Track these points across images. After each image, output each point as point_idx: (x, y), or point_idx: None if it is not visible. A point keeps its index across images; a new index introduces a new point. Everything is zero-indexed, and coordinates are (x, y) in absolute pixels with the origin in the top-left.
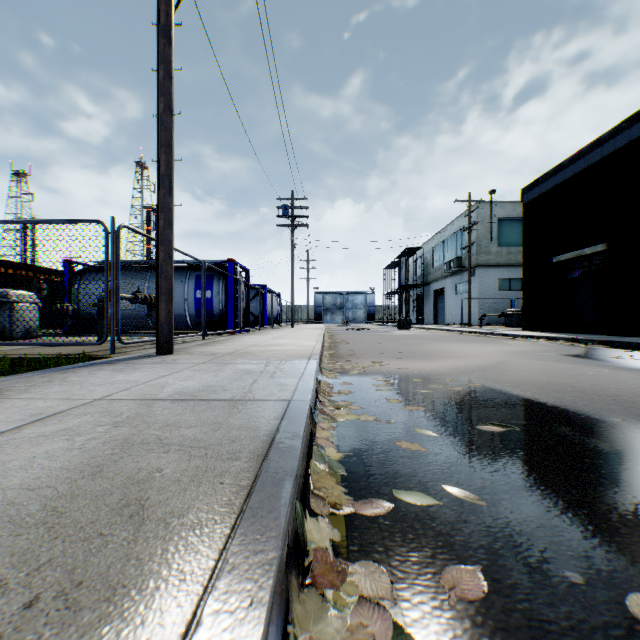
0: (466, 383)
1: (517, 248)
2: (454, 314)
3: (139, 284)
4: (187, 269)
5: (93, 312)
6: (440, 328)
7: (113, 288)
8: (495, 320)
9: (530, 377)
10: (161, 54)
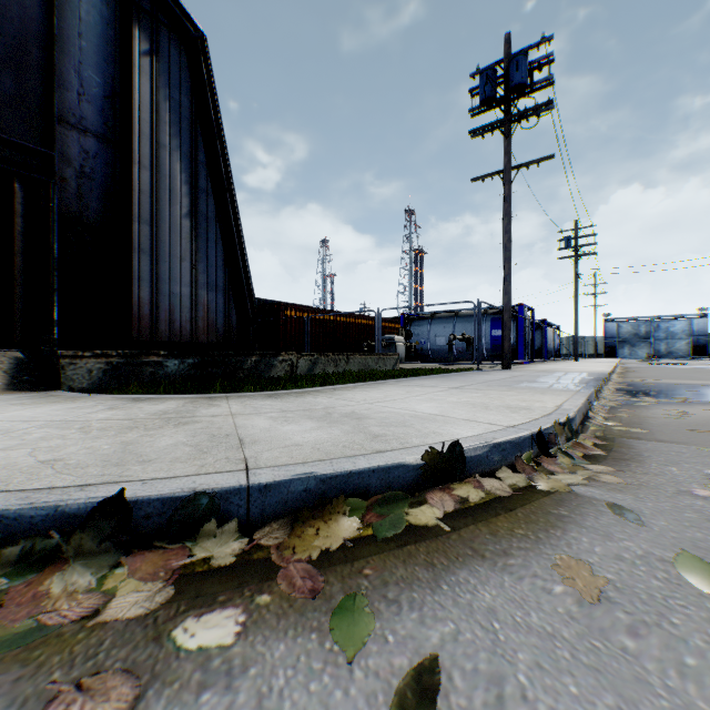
0: None
1: None
2: None
3: (448, 327)
4: (483, 314)
5: (418, 348)
6: None
7: (478, 335)
8: None
9: None
10: (505, 211)
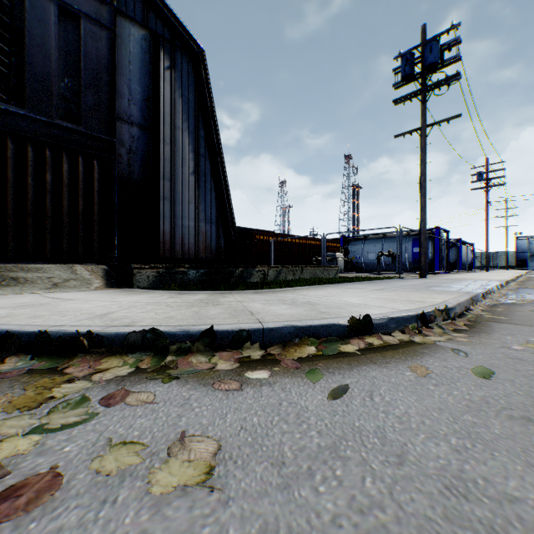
0: None
1: None
2: None
3: (378, 246)
4: (406, 235)
5: (354, 261)
6: None
7: (400, 252)
8: None
9: None
10: (421, 159)
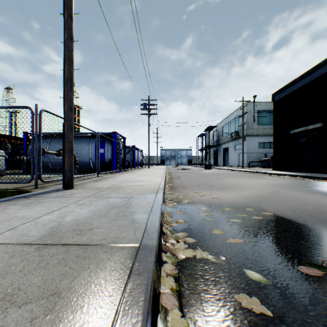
0: (260, 211)
1: (268, 126)
2: (234, 161)
3: None
4: (91, 137)
5: None
6: (227, 168)
7: (36, 148)
8: (256, 164)
9: (299, 206)
10: (65, 4)
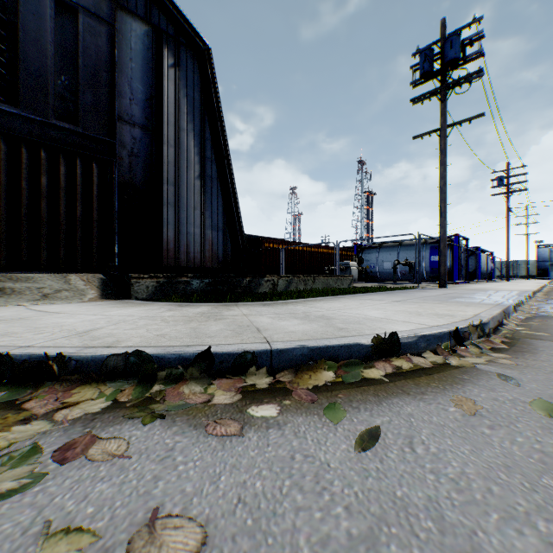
0: None
1: None
2: None
3: (393, 254)
4: (423, 243)
5: (368, 271)
6: None
7: (418, 261)
8: None
9: None
10: (441, 161)
